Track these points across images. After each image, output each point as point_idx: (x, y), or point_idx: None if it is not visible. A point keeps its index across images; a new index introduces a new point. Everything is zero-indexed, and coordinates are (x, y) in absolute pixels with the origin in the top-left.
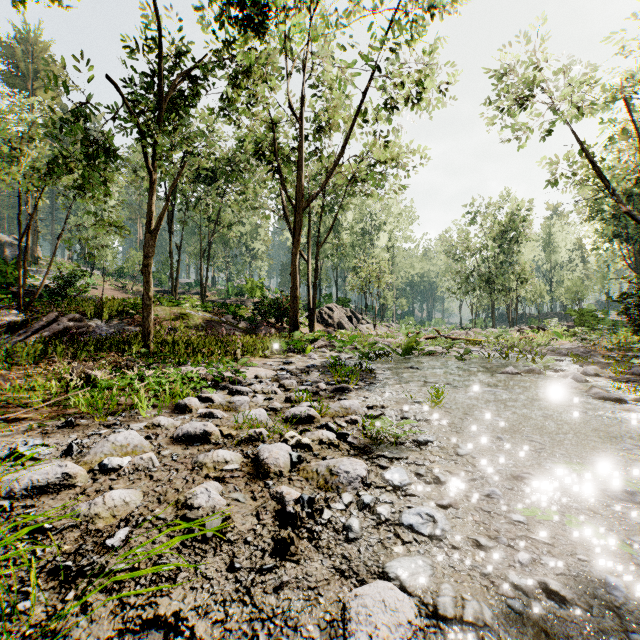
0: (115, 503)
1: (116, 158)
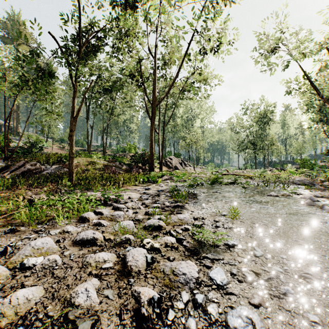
0: (19, 302)
1: (54, 77)
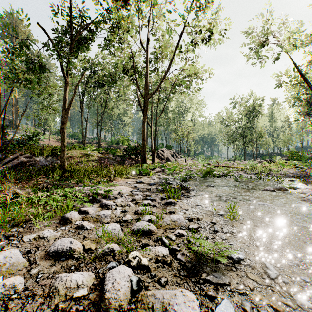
0: None
1: (45, 69)
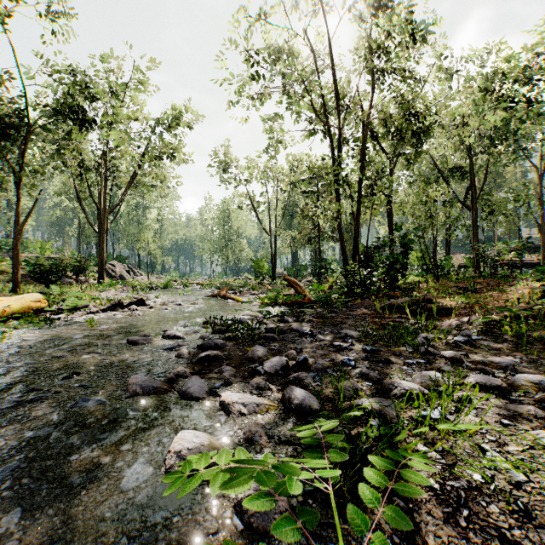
0: None
1: (3, 188)
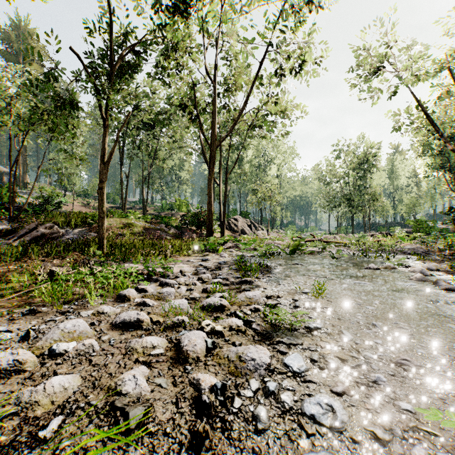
0: (54, 390)
1: (78, 109)
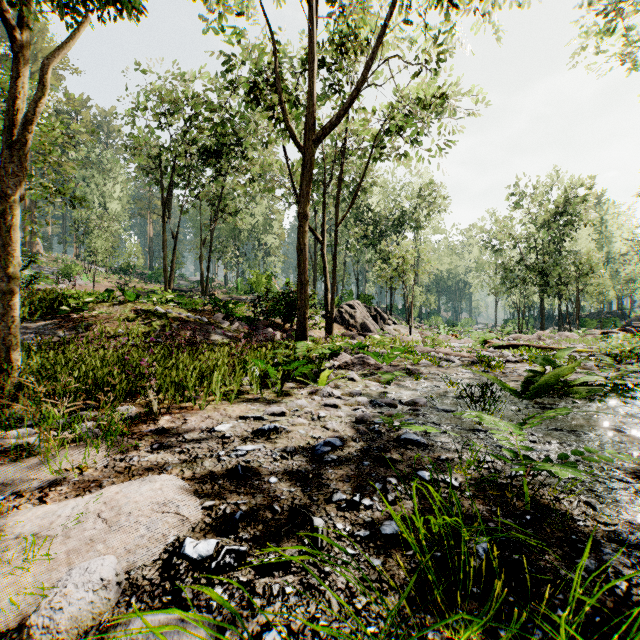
0: None
1: None
